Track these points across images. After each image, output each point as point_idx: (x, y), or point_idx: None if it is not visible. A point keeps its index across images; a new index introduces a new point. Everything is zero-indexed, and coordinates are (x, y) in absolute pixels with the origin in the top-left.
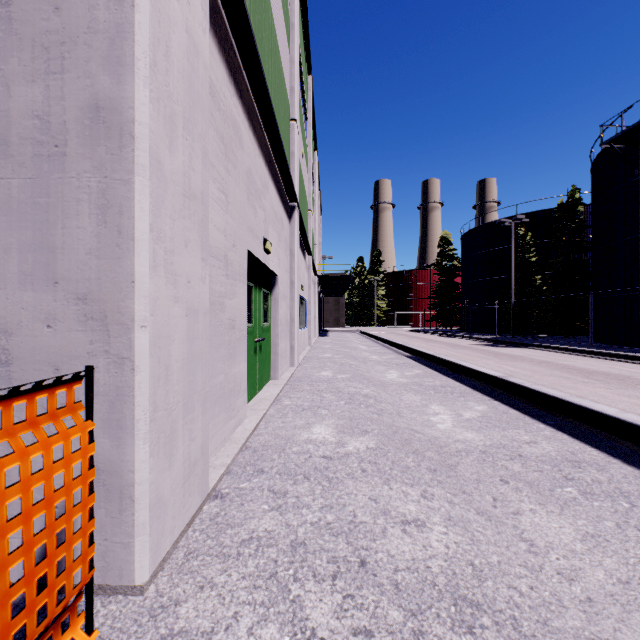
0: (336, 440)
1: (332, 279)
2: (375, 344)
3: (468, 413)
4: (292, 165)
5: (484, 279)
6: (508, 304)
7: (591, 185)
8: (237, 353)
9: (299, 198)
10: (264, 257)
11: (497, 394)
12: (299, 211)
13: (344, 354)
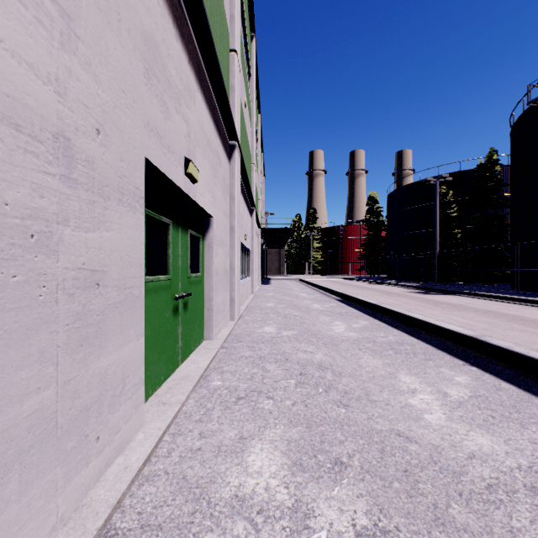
0: (290, 499)
1: (274, 232)
2: (314, 291)
3: (453, 390)
4: (232, 100)
5: (409, 233)
6: (431, 255)
7: (511, 146)
8: (112, 329)
9: (241, 145)
10: (186, 185)
11: (467, 355)
12: (240, 153)
13: (287, 303)
